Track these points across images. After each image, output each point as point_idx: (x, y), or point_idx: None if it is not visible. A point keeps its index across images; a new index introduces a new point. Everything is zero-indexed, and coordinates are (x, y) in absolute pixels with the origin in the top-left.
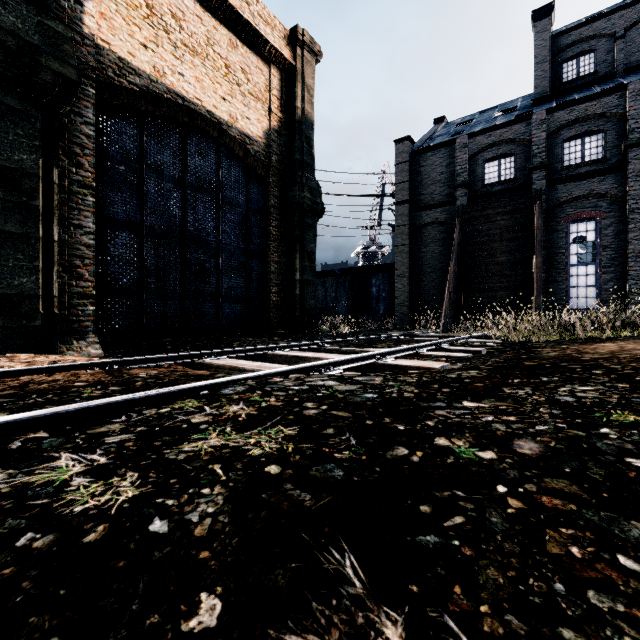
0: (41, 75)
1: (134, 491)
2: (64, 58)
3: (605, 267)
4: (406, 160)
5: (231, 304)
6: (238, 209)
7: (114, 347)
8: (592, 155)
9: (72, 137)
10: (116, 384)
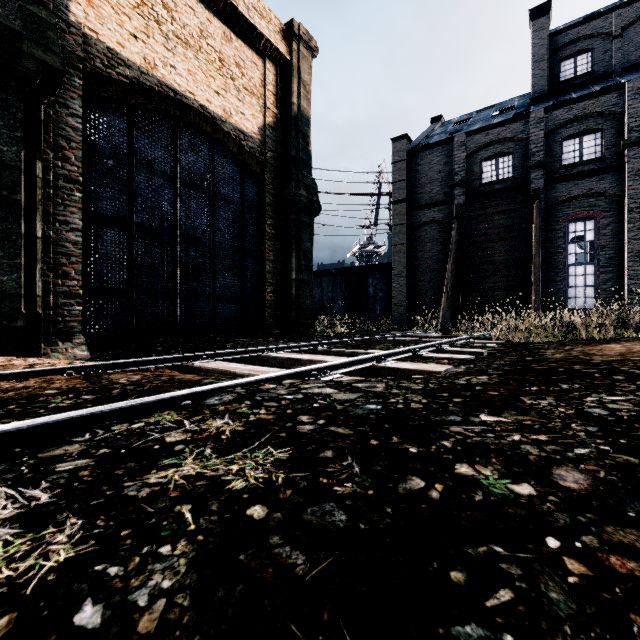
0: (23, 62)
1: (69, 551)
2: (48, 45)
3: (603, 267)
4: (403, 158)
5: (225, 304)
6: (232, 206)
7: (102, 348)
8: (590, 154)
9: (57, 129)
10: (91, 392)
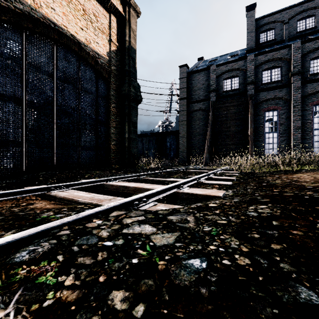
0: None
1: None
2: None
3: (281, 134)
4: (185, 76)
5: (86, 151)
6: (91, 95)
7: (3, 178)
8: (275, 78)
9: None
10: None
